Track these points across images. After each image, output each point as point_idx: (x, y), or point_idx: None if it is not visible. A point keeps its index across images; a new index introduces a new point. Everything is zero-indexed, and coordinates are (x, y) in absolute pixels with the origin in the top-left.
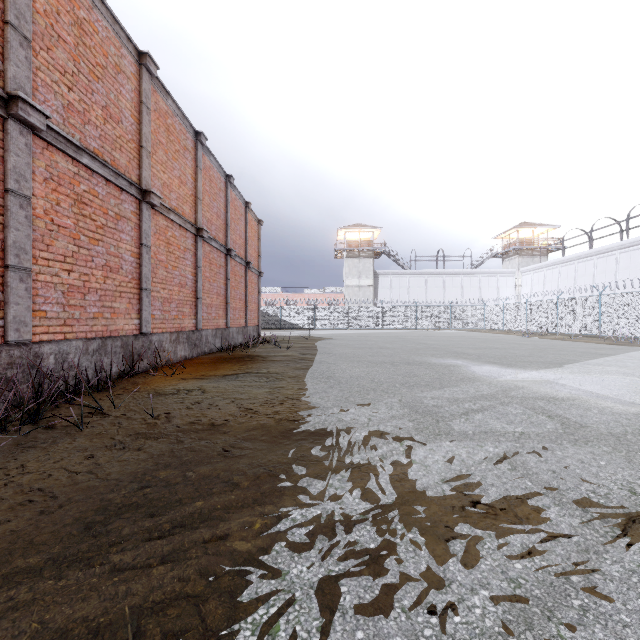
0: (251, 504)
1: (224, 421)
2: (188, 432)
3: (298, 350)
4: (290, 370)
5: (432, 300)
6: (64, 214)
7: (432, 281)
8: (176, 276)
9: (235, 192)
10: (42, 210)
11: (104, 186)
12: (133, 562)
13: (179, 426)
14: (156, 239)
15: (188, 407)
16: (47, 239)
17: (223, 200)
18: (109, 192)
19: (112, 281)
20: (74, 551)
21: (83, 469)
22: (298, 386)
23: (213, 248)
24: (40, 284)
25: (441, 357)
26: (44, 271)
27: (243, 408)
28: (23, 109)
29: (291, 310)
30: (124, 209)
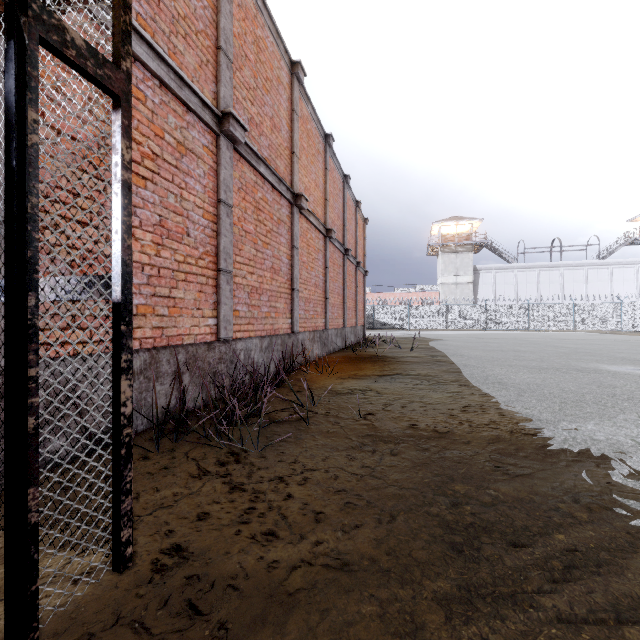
0: (629, 547)
1: (445, 428)
2: (421, 438)
3: (421, 351)
4: (442, 373)
5: (546, 297)
6: (248, 220)
7: (546, 275)
8: (312, 277)
9: (349, 192)
10: (237, 218)
11: (271, 193)
12: (580, 614)
13: (401, 430)
14: (301, 241)
15: (383, 409)
16: (239, 244)
17: (341, 201)
18: (273, 198)
19: (275, 282)
20: (480, 581)
21: (360, 472)
22: (477, 392)
23: (335, 248)
24: (235, 286)
25: (613, 364)
26: (238, 274)
27: (447, 414)
28: (232, 125)
29: (384, 310)
30: (282, 214)
